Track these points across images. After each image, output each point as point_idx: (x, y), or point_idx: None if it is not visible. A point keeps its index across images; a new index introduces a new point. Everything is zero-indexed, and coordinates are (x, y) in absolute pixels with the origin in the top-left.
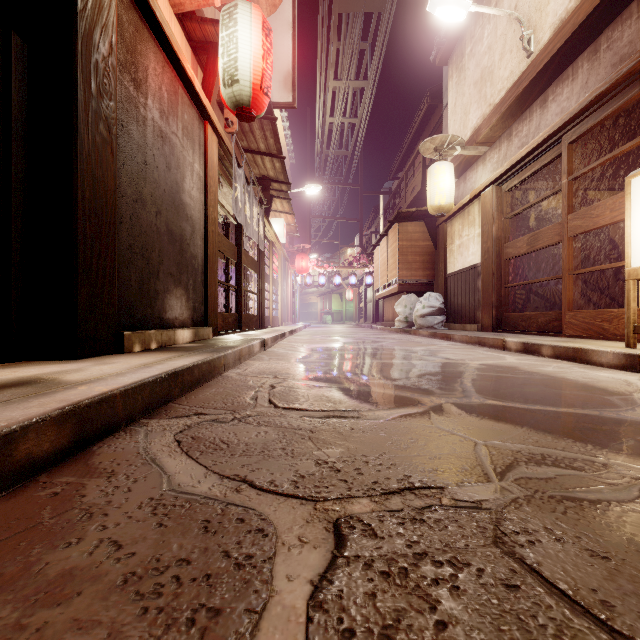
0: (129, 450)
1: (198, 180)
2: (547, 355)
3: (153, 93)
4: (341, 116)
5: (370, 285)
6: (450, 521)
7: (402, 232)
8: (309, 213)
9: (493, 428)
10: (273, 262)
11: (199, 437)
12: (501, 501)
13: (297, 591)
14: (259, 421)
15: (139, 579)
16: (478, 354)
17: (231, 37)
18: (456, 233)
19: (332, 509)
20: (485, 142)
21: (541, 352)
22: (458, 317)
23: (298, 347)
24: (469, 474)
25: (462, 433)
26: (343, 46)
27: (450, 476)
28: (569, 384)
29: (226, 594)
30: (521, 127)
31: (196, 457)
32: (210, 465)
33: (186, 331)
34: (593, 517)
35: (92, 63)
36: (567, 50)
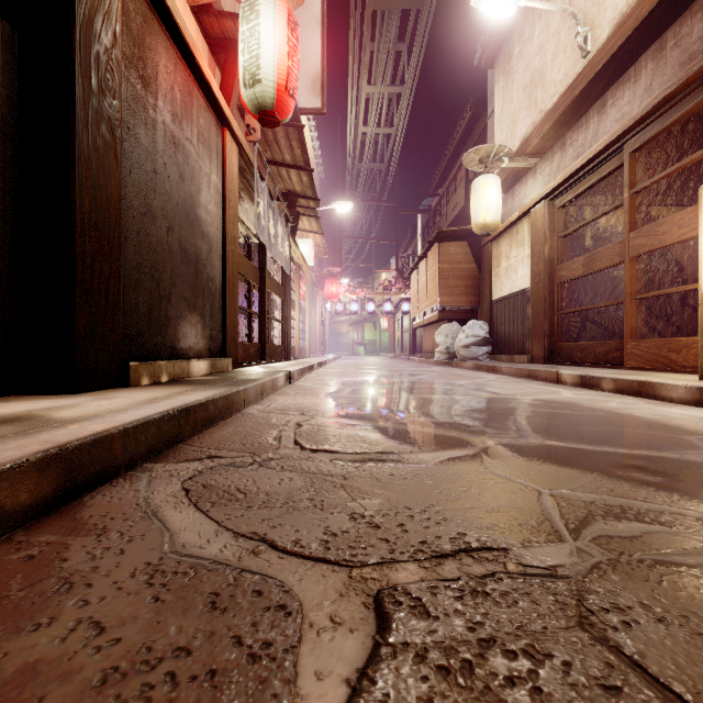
0: (127, 501)
1: (216, 193)
2: (608, 389)
3: (164, 93)
4: (375, 125)
5: (407, 313)
6: (520, 594)
7: (443, 253)
8: (340, 233)
9: (558, 474)
10: (300, 287)
11: (211, 485)
12: (580, 567)
13: (329, 695)
14: (283, 465)
15: (122, 677)
16: (530, 388)
17: (252, 31)
18: (503, 254)
19: (372, 578)
20: (535, 153)
21: (601, 386)
22: (505, 347)
23: (328, 381)
24: (537, 531)
25: (522, 480)
26: (377, 47)
27: (514, 534)
28: (638, 422)
29: (235, 700)
30: (576, 135)
31: (206, 510)
32: (223, 520)
33: (202, 362)
34: (698, 589)
35: (92, 55)
36: (628, 48)
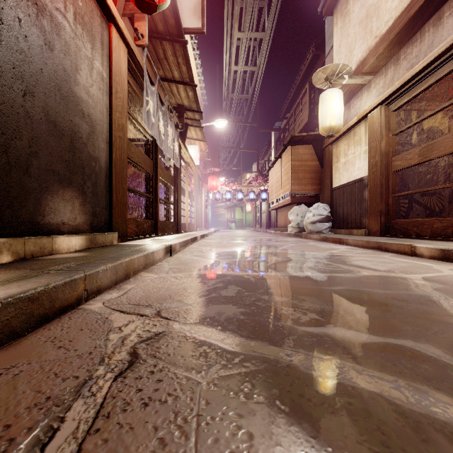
0: None
1: (100, 80)
2: None
3: None
4: (243, 64)
5: (265, 199)
6: None
7: (294, 154)
8: (218, 145)
9: None
10: (189, 179)
11: None
12: None
13: None
14: None
15: None
16: (395, 261)
17: None
18: (342, 152)
19: None
20: (369, 72)
21: None
22: (344, 223)
23: (205, 252)
24: None
25: None
26: (245, 2)
27: None
28: None
29: None
30: (410, 49)
31: None
32: None
33: (74, 238)
34: None
35: None
36: None
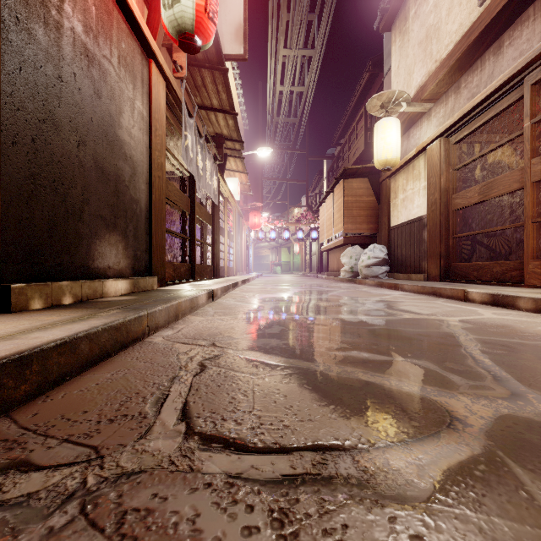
0: None
1: (141, 120)
2: (526, 309)
3: None
4: (290, 84)
5: (315, 239)
6: None
7: (347, 188)
8: (261, 175)
9: None
10: (228, 217)
11: None
12: None
13: None
14: (126, 509)
15: None
16: (443, 306)
17: None
18: (400, 188)
19: None
20: (430, 99)
21: (517, 305)
22: (402, 267)
23: (249, 297)
24: None
25: None
26: (292, 16)
27: None
28: None
29: None
30: (471, 78)
31: None
32: None
33: (120, 282)
34: None
35: None
36: None
